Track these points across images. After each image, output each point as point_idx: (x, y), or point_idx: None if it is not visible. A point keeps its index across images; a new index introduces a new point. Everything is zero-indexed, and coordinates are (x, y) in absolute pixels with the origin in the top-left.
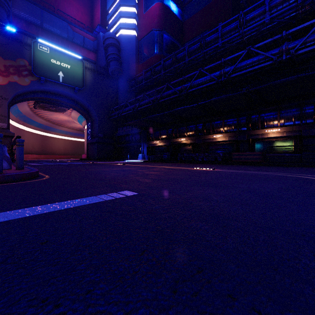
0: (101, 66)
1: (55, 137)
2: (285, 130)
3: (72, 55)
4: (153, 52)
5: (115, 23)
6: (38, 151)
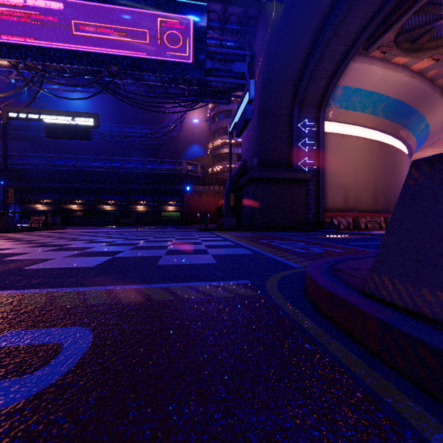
0: None
1: None
2: (146, 207)
3: None
4: (21, 97)
5: None
6: None
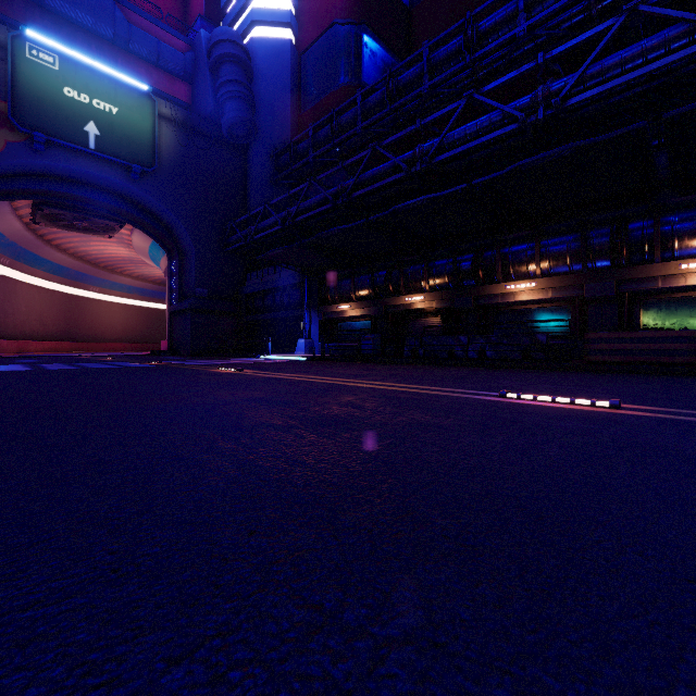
0: (203, 114)
1: (101, 299)
2: None
3: (123, 82)
4: (337, 80)
5: (242, 11)
6: (55, 334)
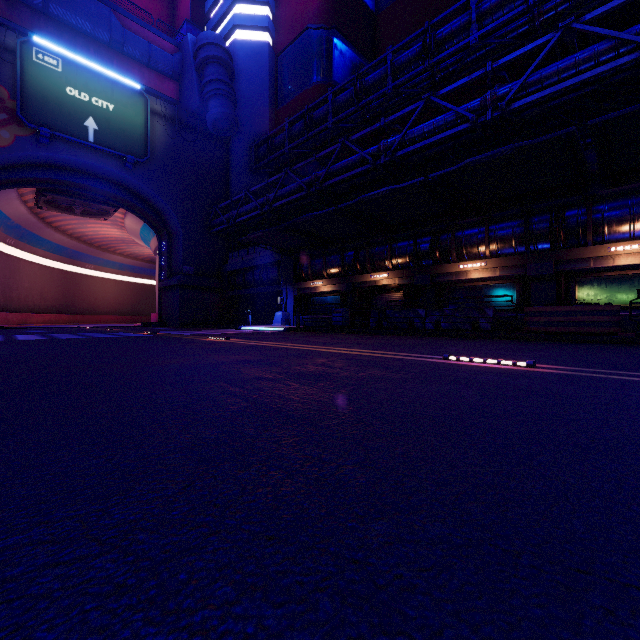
0: (190, 110)
1: (96, 275)
2: None
3: (118, 81)
4: (310, 79)
5: (224, 16)
6: (55, 307)
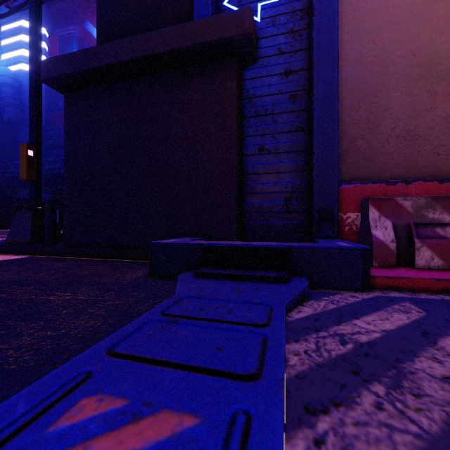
0: None
1: None
2: None
3: None
4: None
5: (13, 50)
6: None
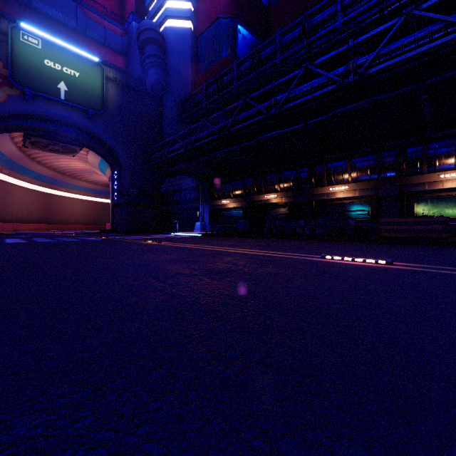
0: (134, 76)
1: (67, 196)
2: None
3: (82, 56)
4: (220, 54)
5: (159, 9)
6: (37, 219)
